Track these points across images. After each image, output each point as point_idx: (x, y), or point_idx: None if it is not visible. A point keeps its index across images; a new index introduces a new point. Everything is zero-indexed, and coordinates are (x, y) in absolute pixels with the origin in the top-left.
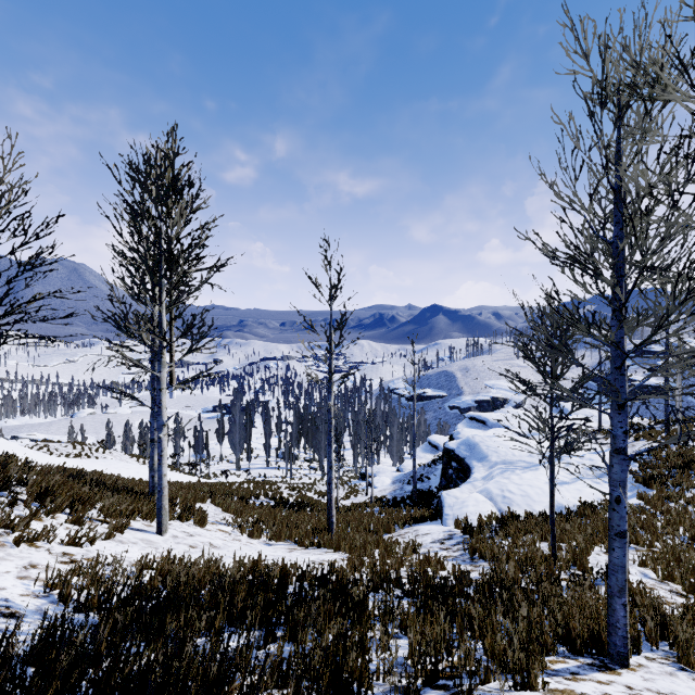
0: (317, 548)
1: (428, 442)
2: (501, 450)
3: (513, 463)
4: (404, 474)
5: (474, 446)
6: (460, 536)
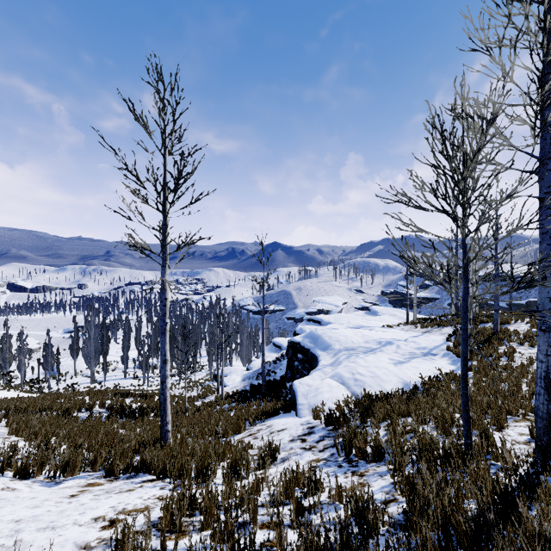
0: (133, 476)
1: (273, 343)
2: (341, 339)
3: (354, 349)
4: (253, 371)
5: (317, 338)
6: (323, 429)
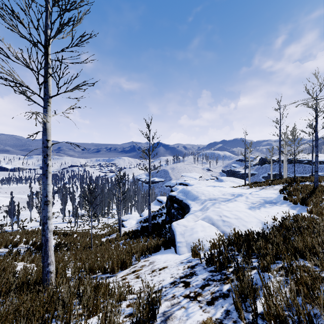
0: None
1: (157, 200)
2: (205, 192)
3: (215, 199)
4: (144, 217)
5: (187, 193)
6: (204, 269)
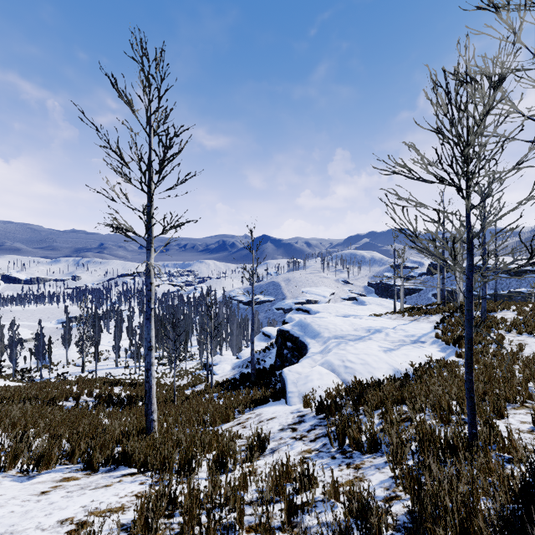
0: (113, 469)
1: (262, 333)
2: (330, 327)
3: (343, 337)
4: (242, 360)
5: (306, 326)
6: (314, 417)
